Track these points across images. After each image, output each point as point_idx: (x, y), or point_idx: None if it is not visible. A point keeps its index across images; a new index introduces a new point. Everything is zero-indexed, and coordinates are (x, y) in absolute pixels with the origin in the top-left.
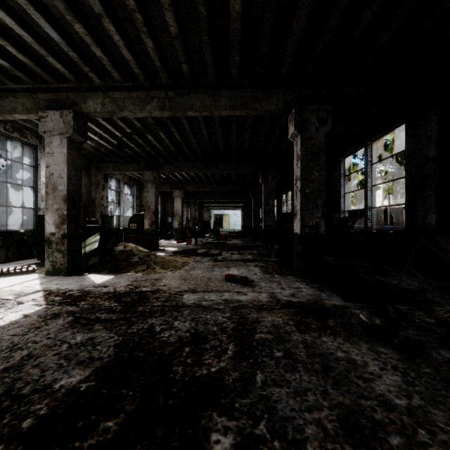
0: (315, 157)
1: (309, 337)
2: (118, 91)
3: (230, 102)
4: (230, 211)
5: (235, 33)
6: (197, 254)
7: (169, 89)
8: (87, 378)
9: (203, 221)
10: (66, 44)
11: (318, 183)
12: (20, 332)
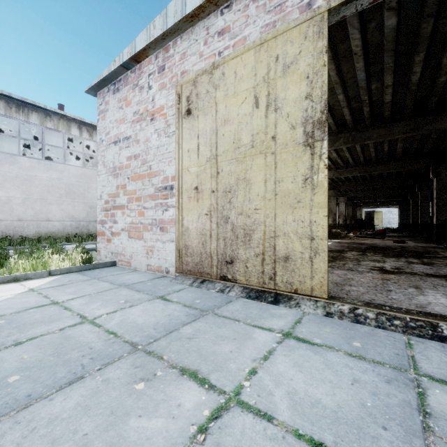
0: (444, 188)
1: (424, 248)
2: (341, 169)
3: (395, 167)
4: (383, 209)
5: (399, 152)
6: (369, 237)
7: (363, 164)
8: (367, 247)
9: (356, 219)
10: (330, 163)
11: (446, 200)
12: (338, 244)
